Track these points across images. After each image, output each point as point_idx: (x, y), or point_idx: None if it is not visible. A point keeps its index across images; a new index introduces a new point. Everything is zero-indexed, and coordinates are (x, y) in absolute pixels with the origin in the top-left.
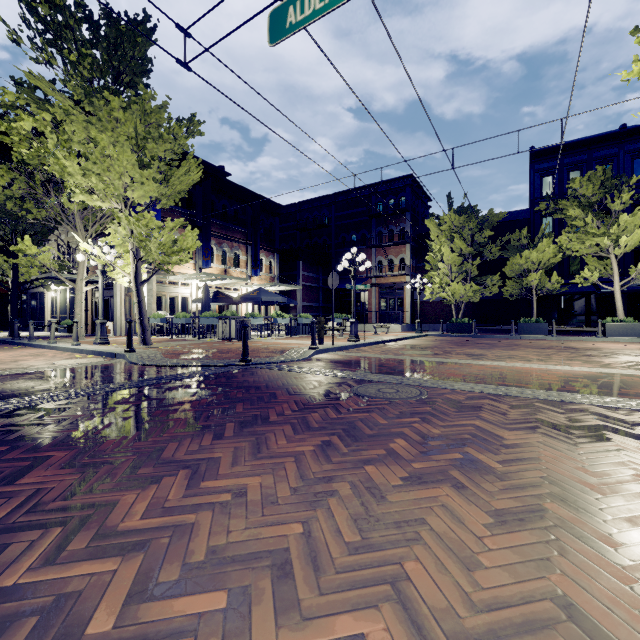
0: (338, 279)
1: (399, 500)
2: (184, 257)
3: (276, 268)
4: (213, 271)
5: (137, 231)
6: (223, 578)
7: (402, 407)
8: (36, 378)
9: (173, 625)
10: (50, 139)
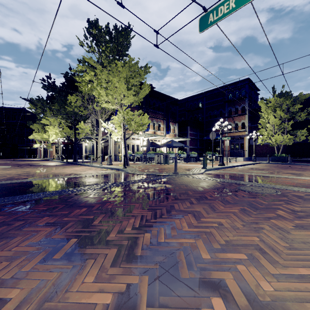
0: (215, 135)
1: (297, 234)
2: (144, 127)
3: (177, 130)
4: (149, 133)
5: (127, 117)
6: (238, 250)
7: (270, 197)
8: (99, 177)
9: (231, 260)
10: (95, 82)
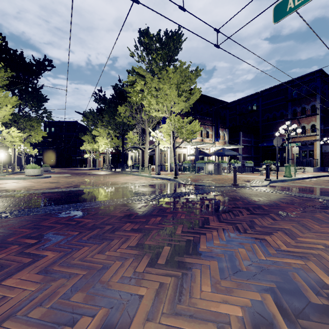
0: (281, 141)
1: None
2: (195, 135)
3: (227, 137)
4: (196, 140)
5: (178, 125)
6: None
7: None
8: (154, 187)
9: None
10: (145, 92)
